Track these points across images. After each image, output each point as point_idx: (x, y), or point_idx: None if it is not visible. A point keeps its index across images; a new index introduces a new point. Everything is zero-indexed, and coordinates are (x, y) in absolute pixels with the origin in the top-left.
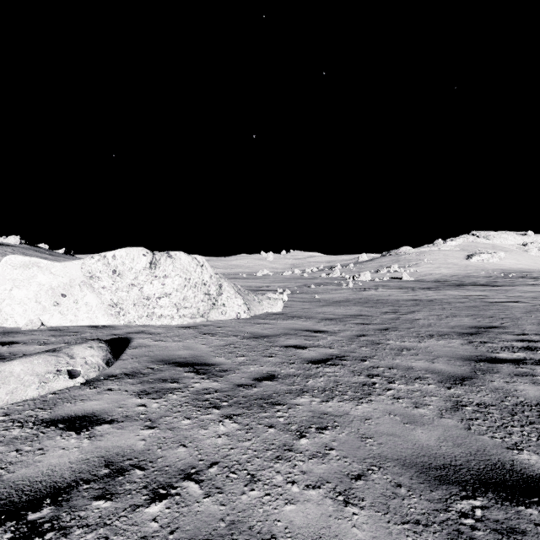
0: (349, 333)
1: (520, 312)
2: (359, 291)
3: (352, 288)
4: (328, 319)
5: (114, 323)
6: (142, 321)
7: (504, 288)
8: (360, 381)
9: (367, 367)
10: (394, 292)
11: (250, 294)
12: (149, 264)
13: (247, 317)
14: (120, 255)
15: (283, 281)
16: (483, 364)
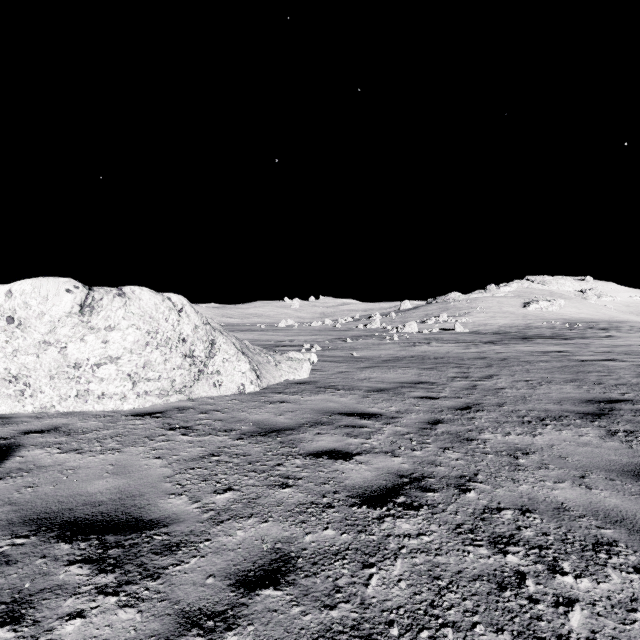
0: (415, 418)
1: (630, 375)
2: (409, 346)
3: (398, 343)
4: (377, 390)
5: (14, 410)
6: (67, 406)
7: (580, 341)
8: (487, 570)
9: (479, 510)
10: (452, 347)
11: (262, 354)
12: (79, 307)
13: (256, 390)
14: (20, 290)
15: (311, 333)
16: None
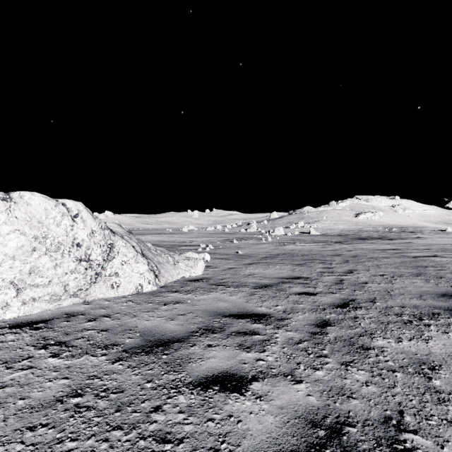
0: (303, 318)
1: None
2: (280, 246)
3: (272, 243)
4: (262, 286)
5: None
6: None
7: (402, 241)
8: None
9: None
10: (313, 246)
11: (163, 254)
12: None
13: (153, 289)
14: None
15: (206, 236)
16: None
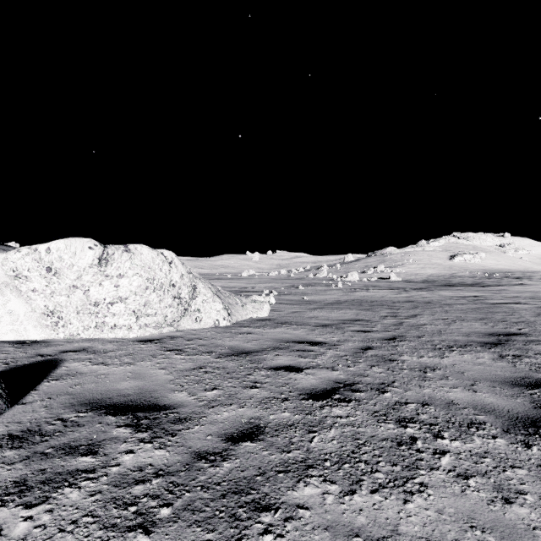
0: (352, 345)
1: (530, 315)
2: (350, 292)
3: (342, 289)
4: (323, 325)
5: (50, 337)
6: (89, 334)
7: (495, 288)
8: (392, 436)
9: (391, 403)
10: (386, 293)
11: (232, 297)
12: (98, 260)
13: (227, 325)
14: (56, 247)
15: (269, 281)
16: (540, 393)
